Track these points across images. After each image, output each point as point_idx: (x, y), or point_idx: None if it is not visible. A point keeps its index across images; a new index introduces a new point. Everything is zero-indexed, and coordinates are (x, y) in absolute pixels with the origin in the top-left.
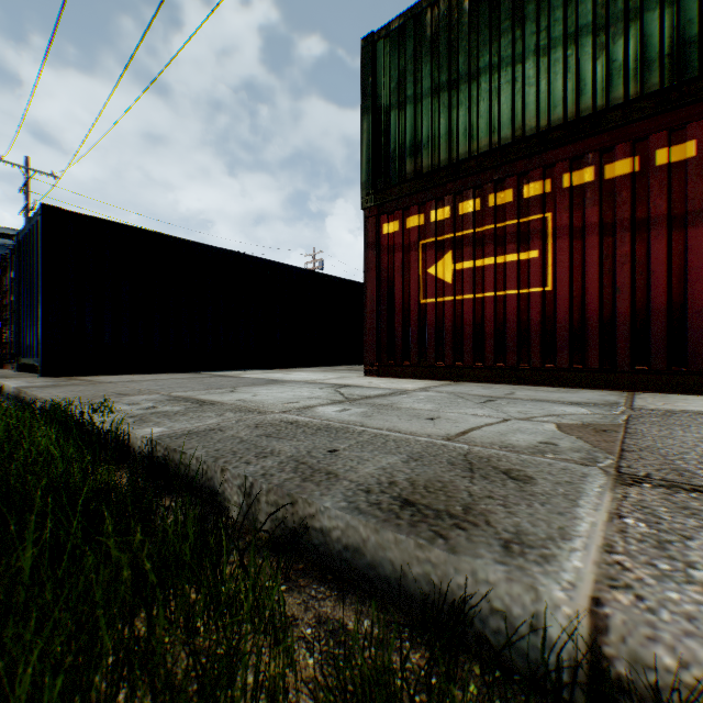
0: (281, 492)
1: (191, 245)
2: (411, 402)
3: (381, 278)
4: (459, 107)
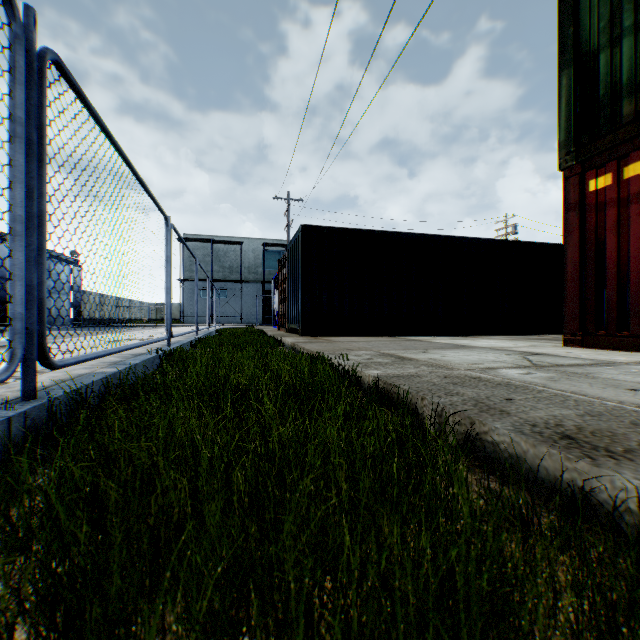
0: (463, 415)
1: (390, 235)
2: (613, 373)
3: (585, 240)
4: None
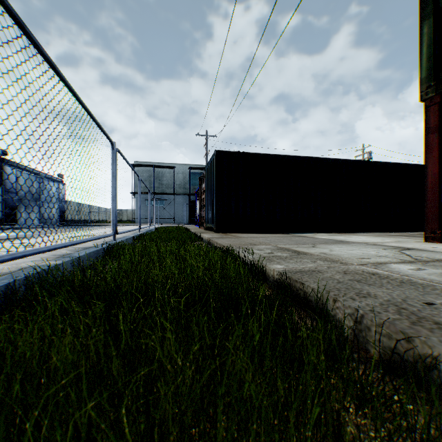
0: (393, 328)
1: (281, 157)
2: None
3: None
4: None
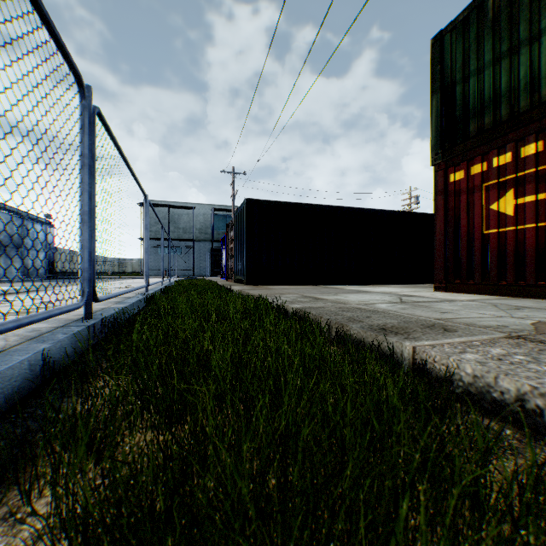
0: (339, 323)
1: (314, 207)
2: (444, 305)
3: (448, 216)
4: (519, 68)
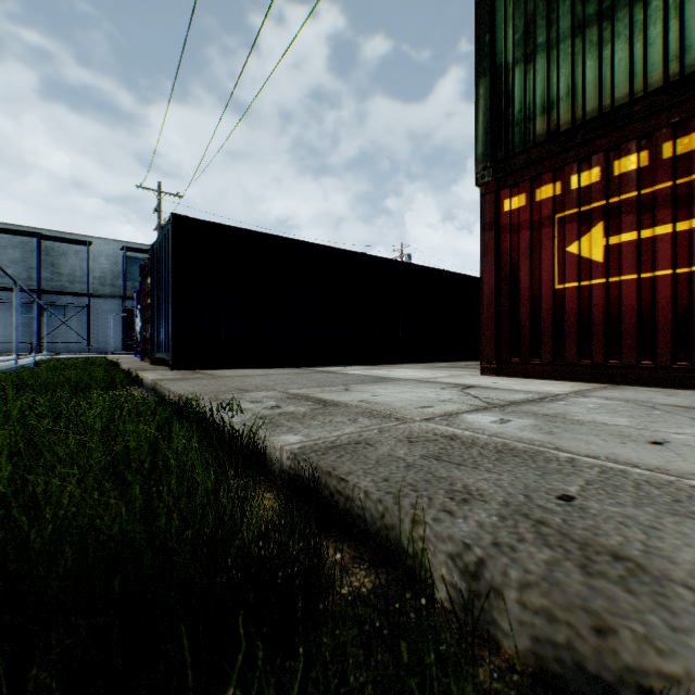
0: (562, 597)
1: (294, 243)
2: (585, 413)
3: (501, 262)
4: (614, 40)
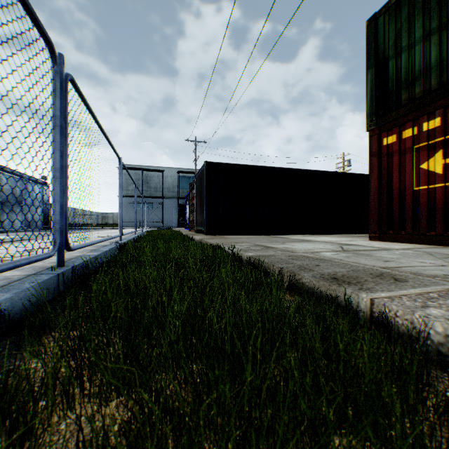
0: (291, 272)
1: (264, 168)
2: (384, 254)
3: (381, 175)
4: (447, 42)
